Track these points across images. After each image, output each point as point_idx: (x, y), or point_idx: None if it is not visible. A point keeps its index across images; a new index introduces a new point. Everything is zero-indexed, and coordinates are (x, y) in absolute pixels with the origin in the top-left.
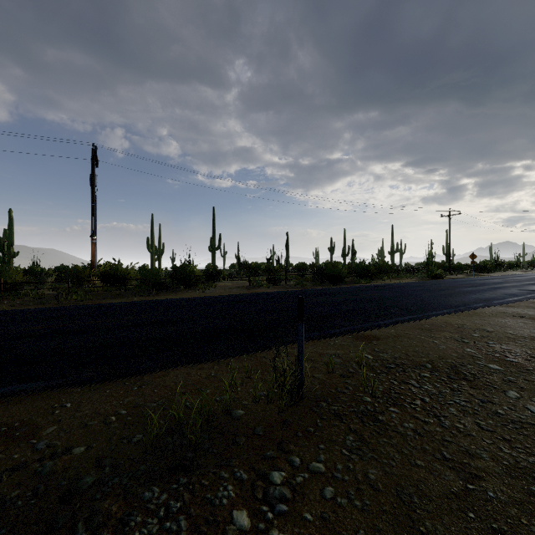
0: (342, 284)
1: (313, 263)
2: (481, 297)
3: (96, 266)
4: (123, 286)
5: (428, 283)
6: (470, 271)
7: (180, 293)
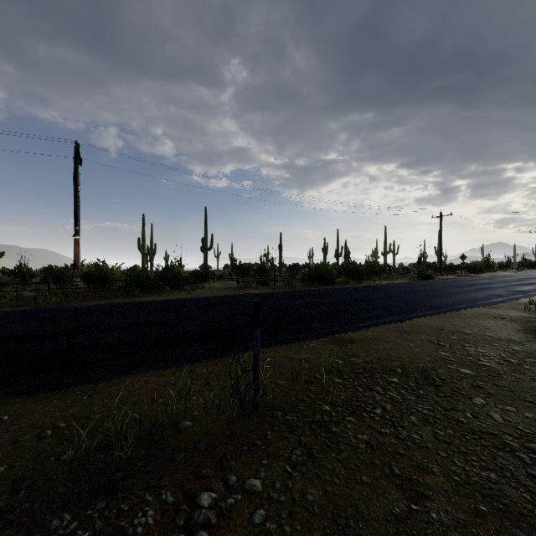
0: (332, 285)
1: (307, 264)
2: (466, 298)
3: (79, 267)
4: (106, 287)
5: (417, 284)
6: (460, 271)
7: (165, 295)
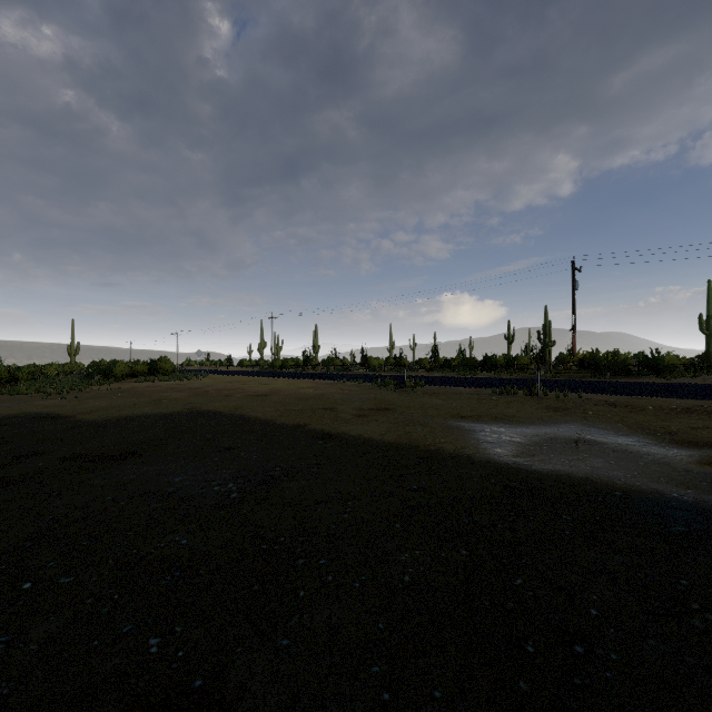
0: None
1: None
2: None
3: (575, 354)
4: (590, 370)
5: None
6: None
7: (638, 380)
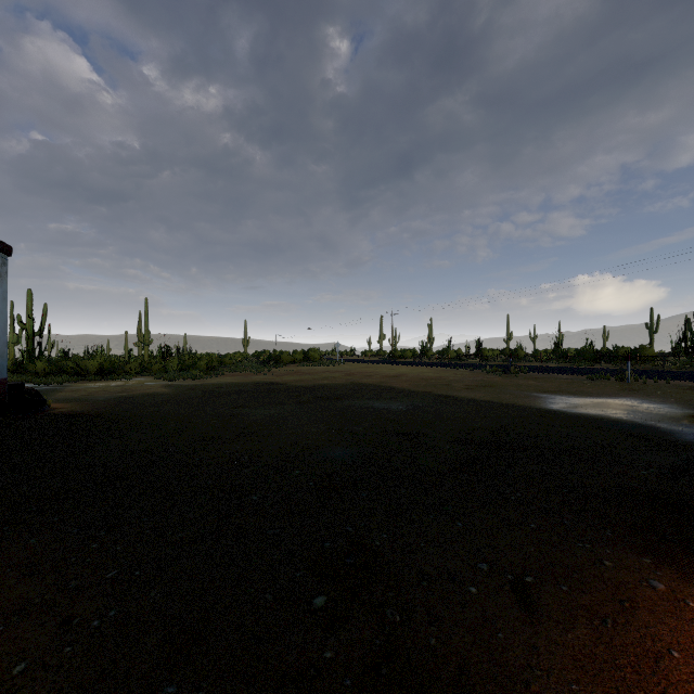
0: None
1: None
2: None
3: None
4: None
5: None
6: None
7: None
